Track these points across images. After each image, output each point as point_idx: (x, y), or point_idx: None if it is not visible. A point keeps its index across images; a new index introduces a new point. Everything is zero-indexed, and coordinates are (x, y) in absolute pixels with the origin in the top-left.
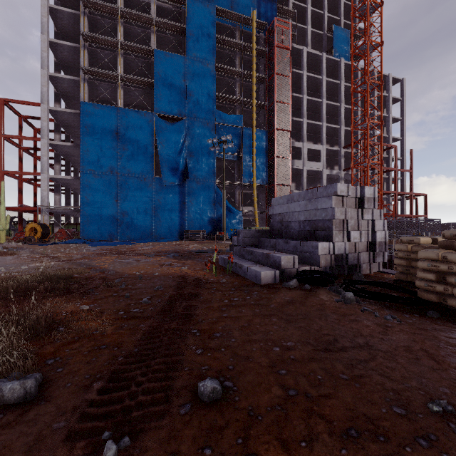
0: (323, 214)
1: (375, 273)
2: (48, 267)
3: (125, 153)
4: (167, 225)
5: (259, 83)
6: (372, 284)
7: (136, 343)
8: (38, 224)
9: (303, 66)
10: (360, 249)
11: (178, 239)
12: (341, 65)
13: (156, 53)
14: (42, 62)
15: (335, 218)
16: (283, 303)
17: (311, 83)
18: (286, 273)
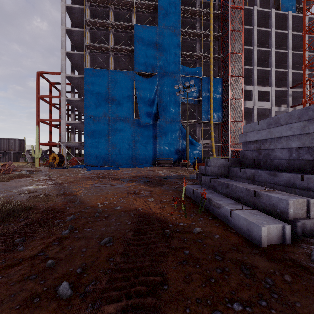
0: None
1: None
2: (32, 192)
3: (114, 102)
4: (144, 155)
5: (215, 41)
6: None
7: None
8: (57, 154)
9: (254, 22)
10: None
11: (152, 165)
12: (289, 17)
13: (136, 27)
14: (61, 44)
15: None
16: None
17: (260, 36)
18: (299, 227)
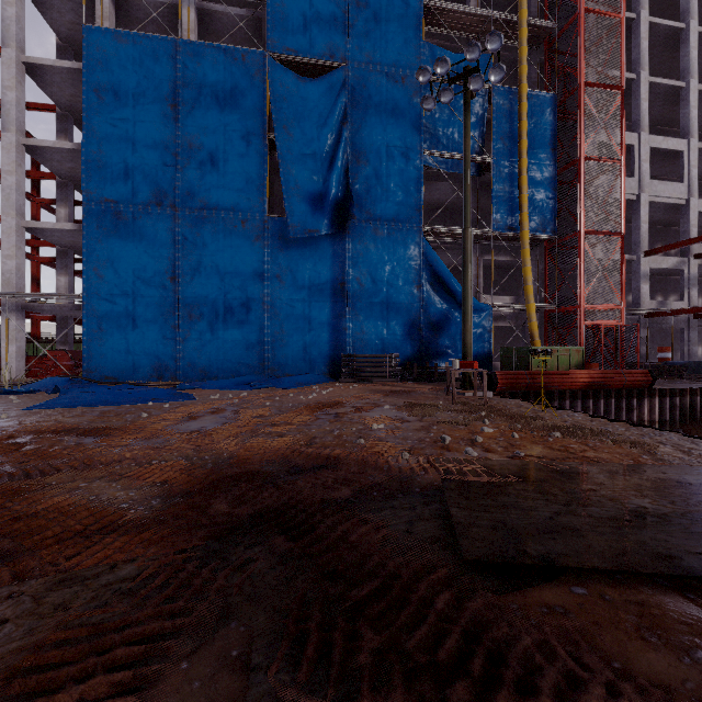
0: None
1: None
2: None
3: (193, 157)
4: (300, 341)
5: None
6: None
7: None
8: None
9: None
10: None
11: (327, 377)
12: None
13: None
14: None
15: None
16: None
17: None
18: None
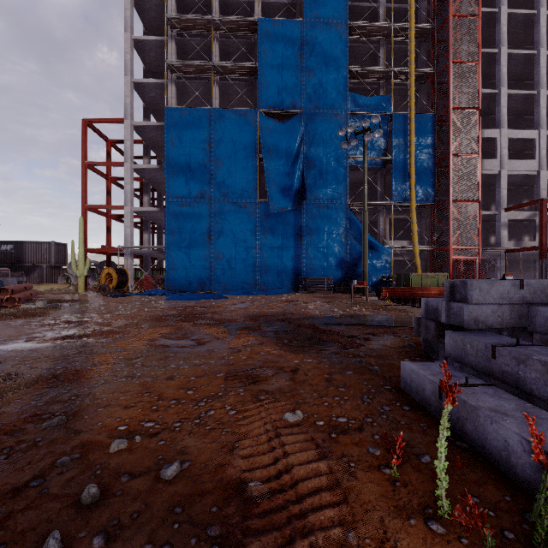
0: None
1: None
2: None
3: (219, 171)
4: (276, 270)
5: (419, 42)
6: None
7: None
8: (114, 269)
9: None
10: None
11: (291, 290)
12: None
13: (260, 24)
14: (125, 67)
15: None
16: None
17: (512, 27)
18: None
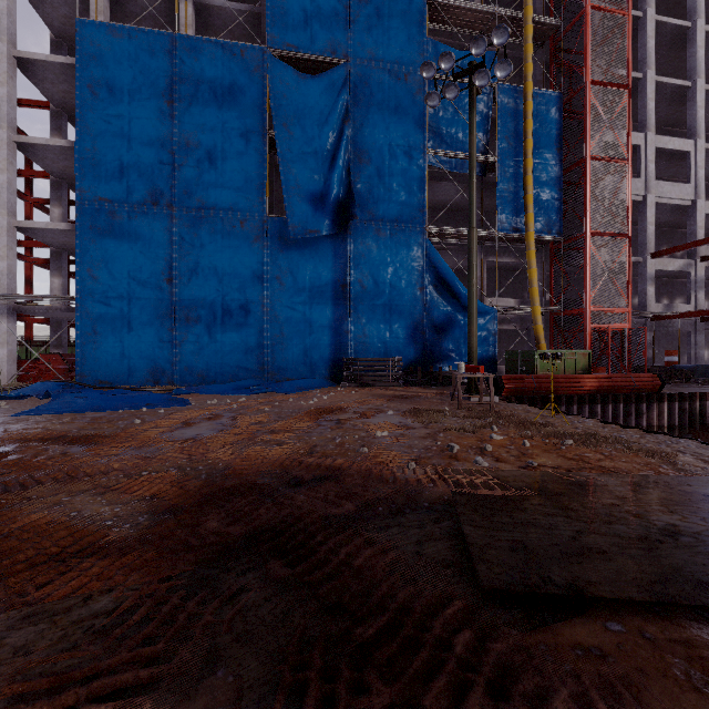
0: None
1: None
2: None
3: (190, 155)
4: (301, 345)
5: None
6: None
7: None
8: None
9: None
10: None
11: (328, 381)
12: None
13: None
14: None
15: None
16: None
17: None
18: None
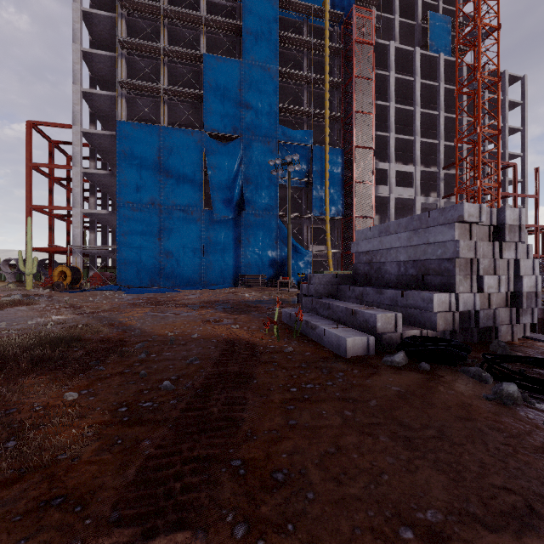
0: (438, 250)
1: (521, 341)
2: (60, 323)
3: (168, 181)
4: (219, 268)
5: (333, 90)
6: (532, 363)
7: (121, 494)
8: (68, 267)
9: (390, 66)
10: (495, 304)
11: (232, 285)
12: (440, 62)
13: (206, 58)
14: (74, 76)
15: (460, 256)
16: (392, 399)
17: (399, 87)
18: (384, 340)
